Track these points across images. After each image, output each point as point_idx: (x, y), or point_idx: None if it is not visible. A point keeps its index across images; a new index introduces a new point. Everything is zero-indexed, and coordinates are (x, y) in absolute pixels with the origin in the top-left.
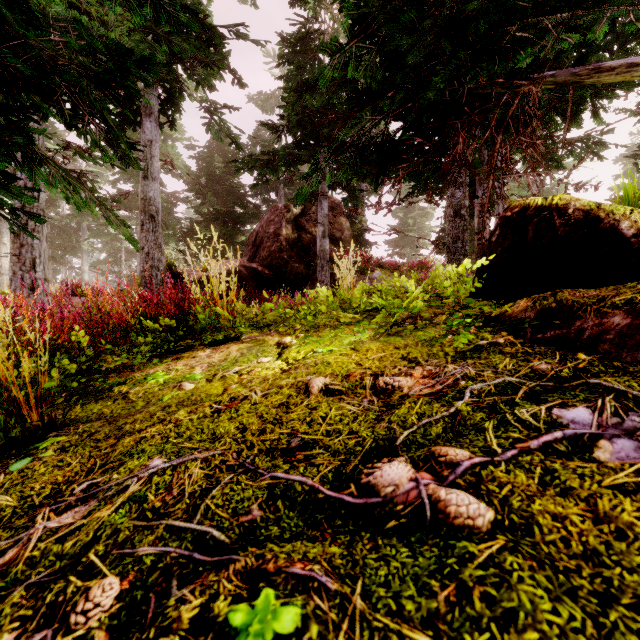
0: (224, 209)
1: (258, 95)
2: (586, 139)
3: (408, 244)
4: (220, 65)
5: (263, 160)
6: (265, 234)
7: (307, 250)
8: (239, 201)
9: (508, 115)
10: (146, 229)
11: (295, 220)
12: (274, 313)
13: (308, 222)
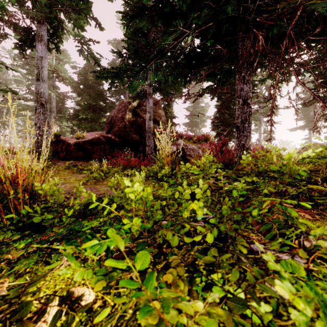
0: (93, 103)
1: (114, 40)
2: (308, 63)
3: (195, 125)
4: (86, 12)
5: (113, 72)
6: (116, 117)
7: (140, 127)
8: (102, 99)
9: (291, 24)
10: (38, 112)
11: (134, 110)
12: (82, 200)
13: (141, 111)
